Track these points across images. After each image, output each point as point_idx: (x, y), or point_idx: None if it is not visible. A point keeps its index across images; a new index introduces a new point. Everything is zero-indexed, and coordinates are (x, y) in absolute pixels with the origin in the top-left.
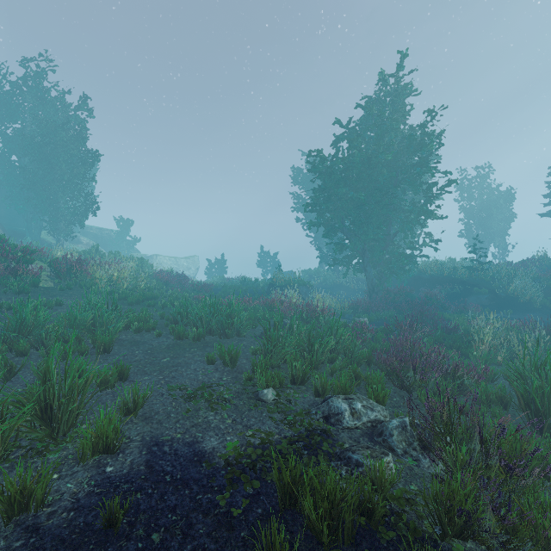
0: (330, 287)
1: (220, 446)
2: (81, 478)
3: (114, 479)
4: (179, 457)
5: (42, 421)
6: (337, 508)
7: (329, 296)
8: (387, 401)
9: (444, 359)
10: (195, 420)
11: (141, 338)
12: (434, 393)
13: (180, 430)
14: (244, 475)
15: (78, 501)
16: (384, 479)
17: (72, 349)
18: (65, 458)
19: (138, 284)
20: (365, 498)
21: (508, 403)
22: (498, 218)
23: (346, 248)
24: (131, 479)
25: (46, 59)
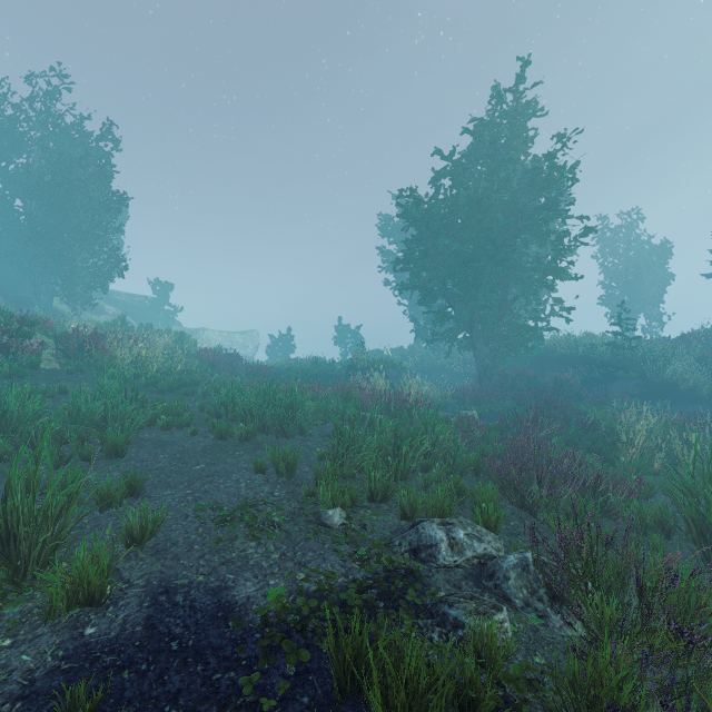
0: (428, 371)
1: (259, 594)
2: (45, 645)
3: (94, 648)
4: (196, 612)
5: (2, 557)
6: (422, 701)
7: (426, 382)
8: (502, 526)
9: (581, 467)
10: (228, 554)
11: (170, 438)
12: (567, 515)
13: (204, 569)
14: (288, 641)
15: (33, 684)
16: (495, 649)
17: (70, 453)
18: (29, 613)
19: (173, 366)
20: (466, 682)
21: (671, 529)
22: (650, 280)
23: (449, 318)
24: (119, 646)
25: (60, 75)
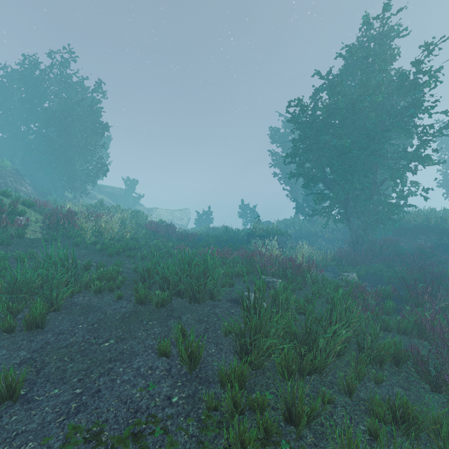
0: (305, 236)
1: None
2: None
3: None
4: None
5: None
6: None
7: (308, 246)
8: None
9: None
10: None
11: (98, 302)
12: None
13: None
14: None
15: None
16: None
17: None
18: None
19: (124, 234)
20: None
21: None
22: None
23: (327, 198)
24: None
25: (68, 51)
